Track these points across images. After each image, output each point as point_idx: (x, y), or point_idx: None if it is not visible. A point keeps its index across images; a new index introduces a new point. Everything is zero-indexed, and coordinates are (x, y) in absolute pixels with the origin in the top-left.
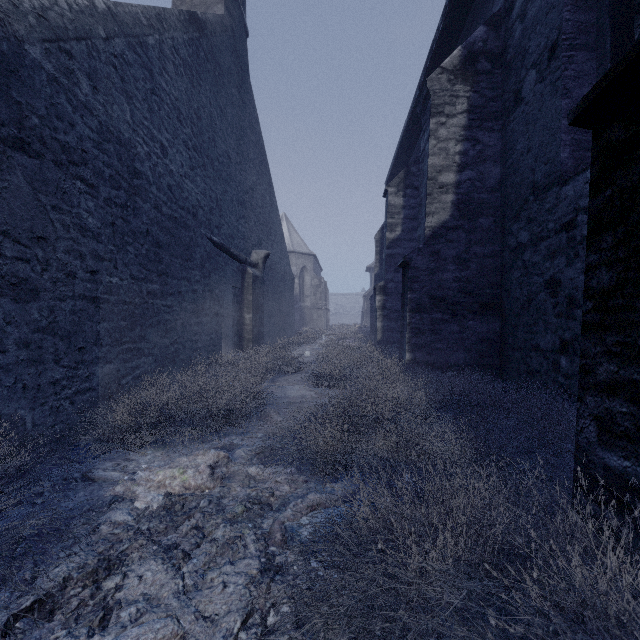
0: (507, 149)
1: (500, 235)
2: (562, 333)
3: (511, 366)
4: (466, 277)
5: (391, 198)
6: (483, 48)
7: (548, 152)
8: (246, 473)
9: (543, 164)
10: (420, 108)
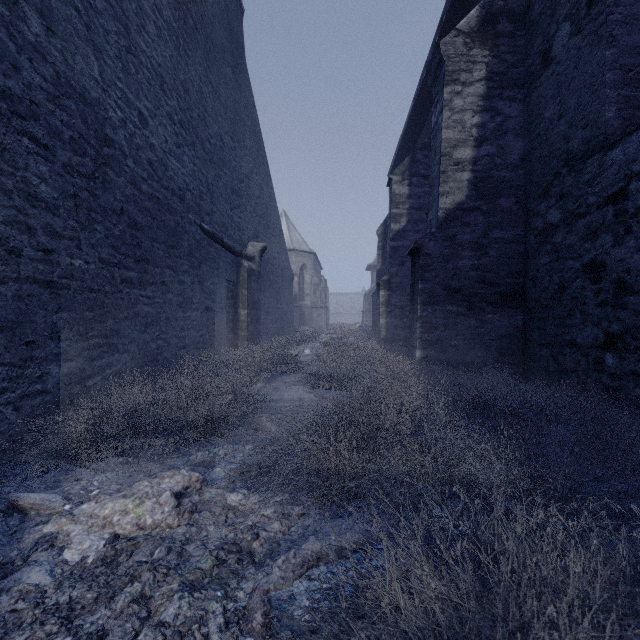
0: (532, 119)
1: (523, 217)
2: (607, 325)
3: (537, 365)
4: (484, 265)
5: (396, 187)
6: (504, 7)
7: (587, 114)
8: (224, 503)
9: (580, 129)
10: (431, 78)
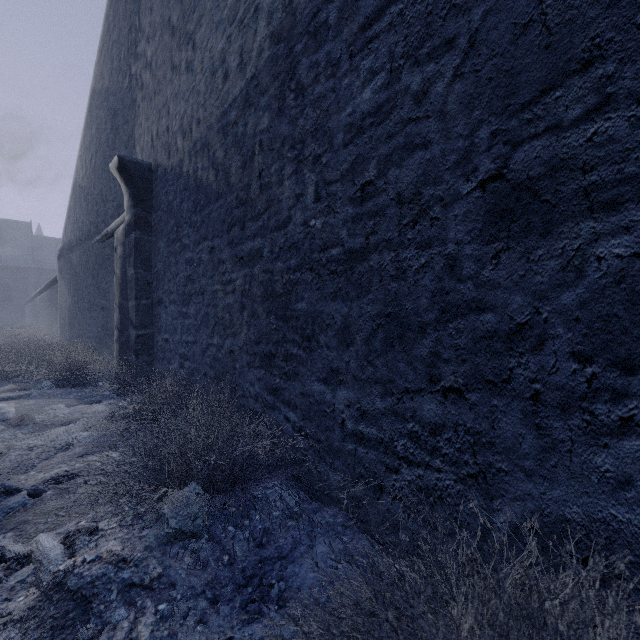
0: None
1: None
2: None
3: None
4: None
5: None
6: None
7: None
8: None
9: None
10: None
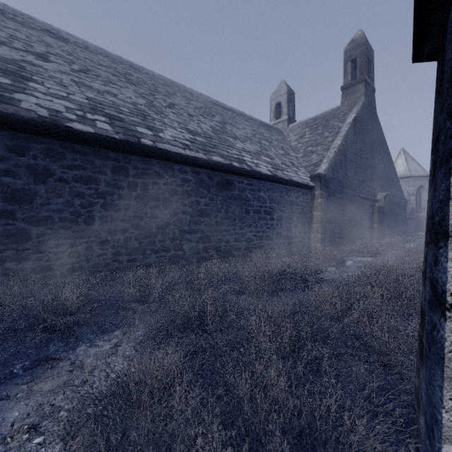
0: None
1: None
2: None
3: None
4: None
5: None
6: None
7: None
8: (380, 261)
9: None
10: None
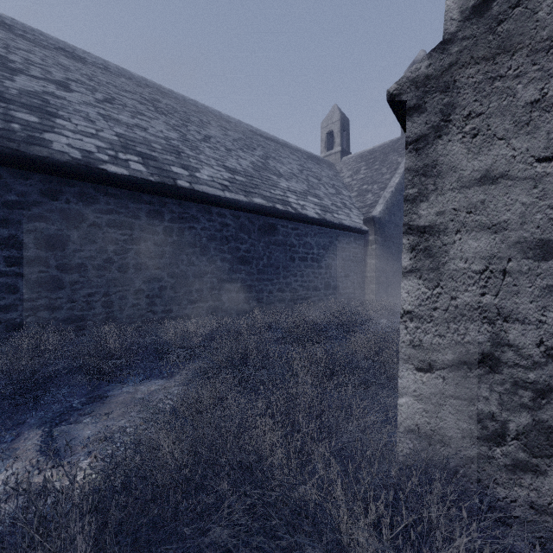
0: None
1: None
2: None
3: None
4: None
5: None
6: None
7: None
8: None
9: None
10: None
